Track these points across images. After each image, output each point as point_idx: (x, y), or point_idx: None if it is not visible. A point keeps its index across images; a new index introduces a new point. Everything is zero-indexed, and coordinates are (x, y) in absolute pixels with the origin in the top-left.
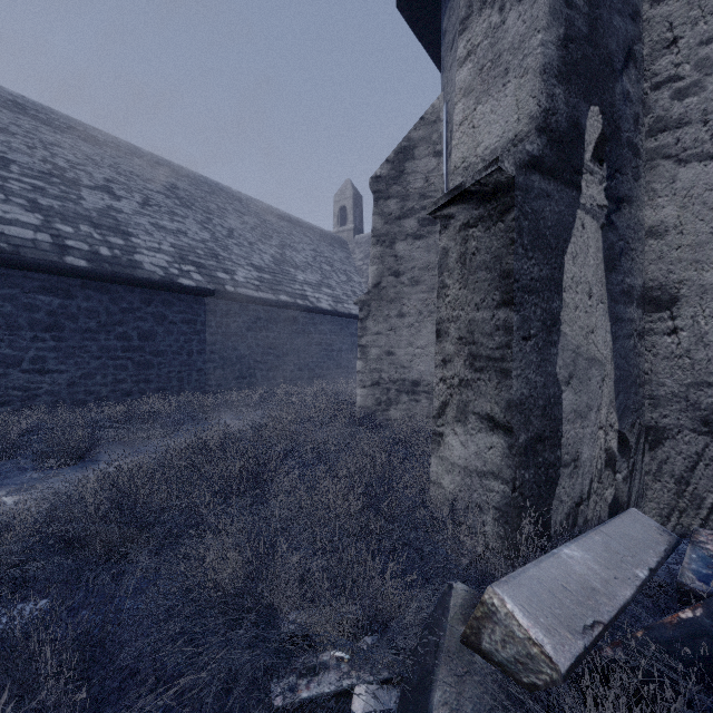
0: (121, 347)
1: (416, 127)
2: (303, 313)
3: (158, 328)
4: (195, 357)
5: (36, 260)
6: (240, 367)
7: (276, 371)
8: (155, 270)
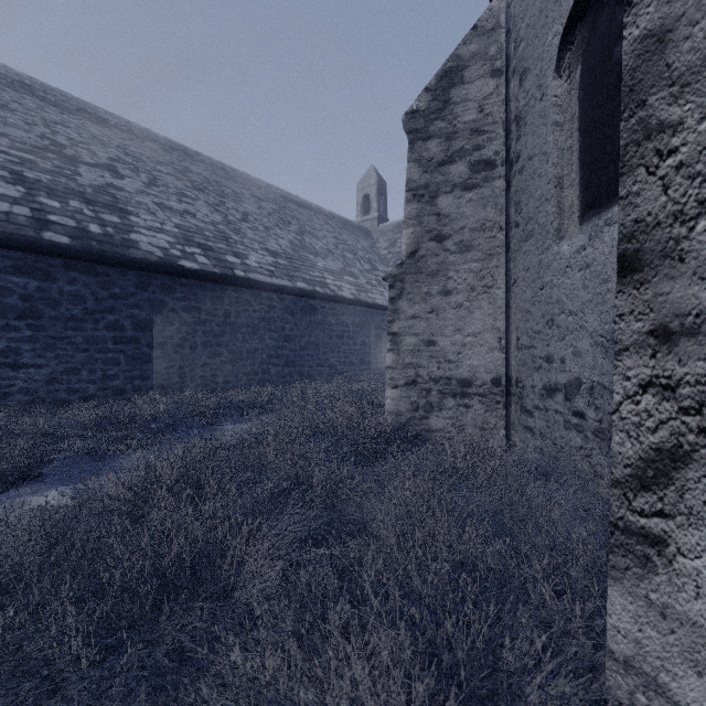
0: (112, 338)
1: (466, 40)
2: (323, 302)
3: (156, 316)
4: (199, 350)
5: (5, 234)
6: (251, 361)
7: (293, 367)
8: (153, 250)
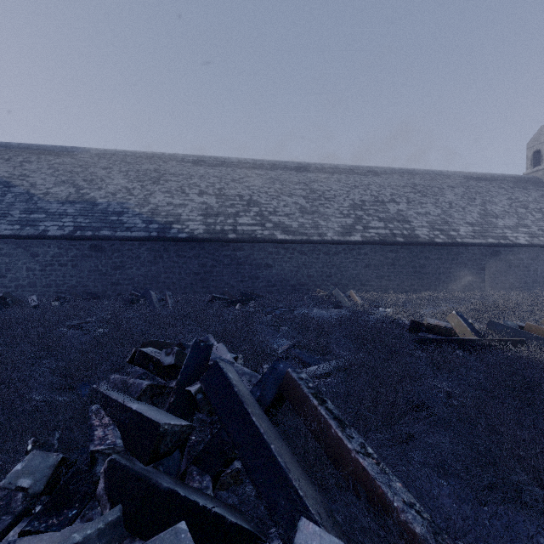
0: (413, 271)
1: None
2: (504, 248)
3: (426, 262)
4: (441, 275)
5: (390, 241)
6: (463, 280)
7: (485, 283)
8: (424, 237)
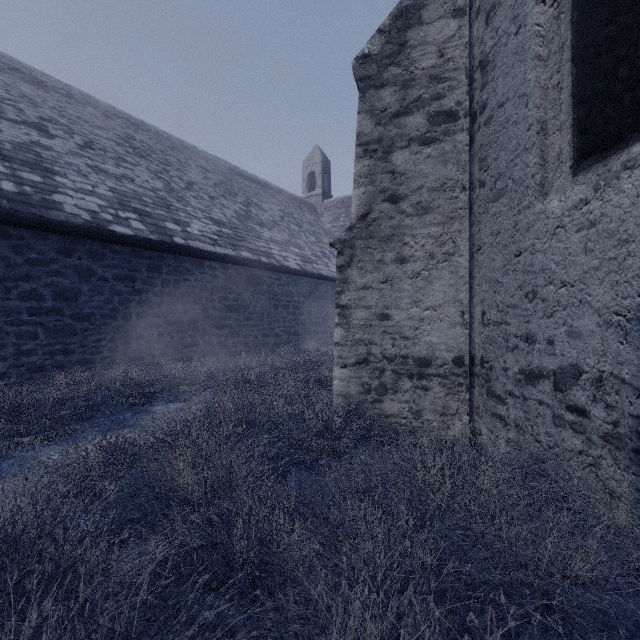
0: (28, 308)
1: None
2: (268, 272)
3: (83, 285)
4: (134, 321)
5: None
6: (192, 332)
7: (237, 337)
8: (79, 213)
